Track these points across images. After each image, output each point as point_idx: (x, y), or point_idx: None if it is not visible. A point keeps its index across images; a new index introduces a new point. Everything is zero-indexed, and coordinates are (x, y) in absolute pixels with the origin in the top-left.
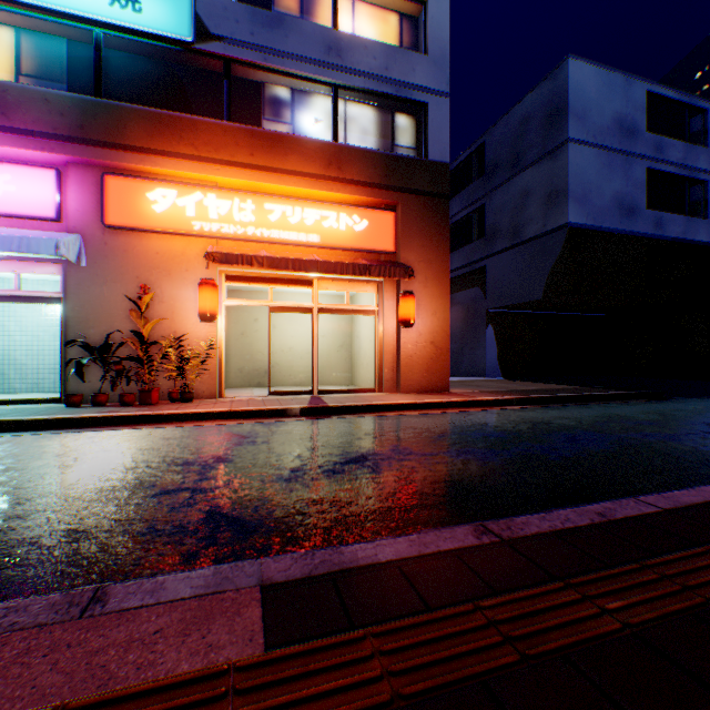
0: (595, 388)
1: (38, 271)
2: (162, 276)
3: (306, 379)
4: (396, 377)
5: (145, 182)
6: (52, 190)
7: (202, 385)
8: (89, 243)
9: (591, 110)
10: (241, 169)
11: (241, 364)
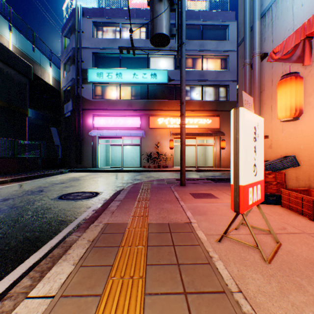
0: None
1: (135, 139)
2: (160, 138)
3: (191, 164)
4: (219, 163)
5: (157, 117)
6: (139, 121)
7: (169, 164)
8: (145, 132)
9: None
10: (178, 111)
11: (173, 159)
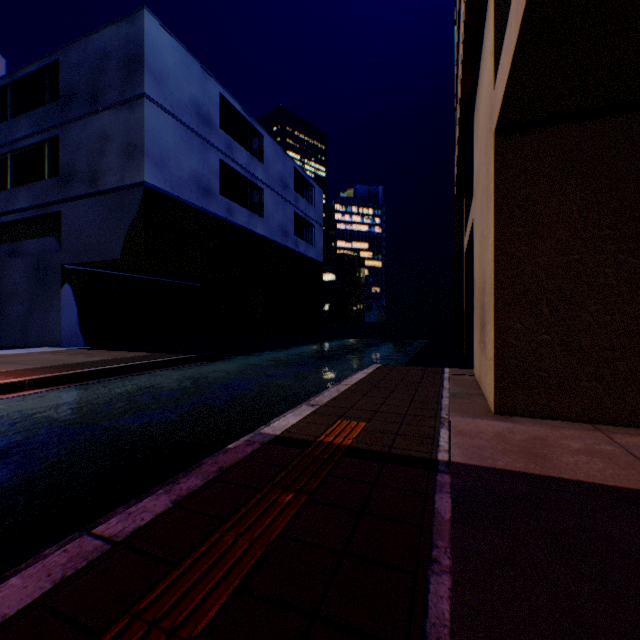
0: (166, 354)
1: None
2: None
3: None
4: None
5: None
6: None
7: None
8: None
9: (171, 80)
10: None
11: None
